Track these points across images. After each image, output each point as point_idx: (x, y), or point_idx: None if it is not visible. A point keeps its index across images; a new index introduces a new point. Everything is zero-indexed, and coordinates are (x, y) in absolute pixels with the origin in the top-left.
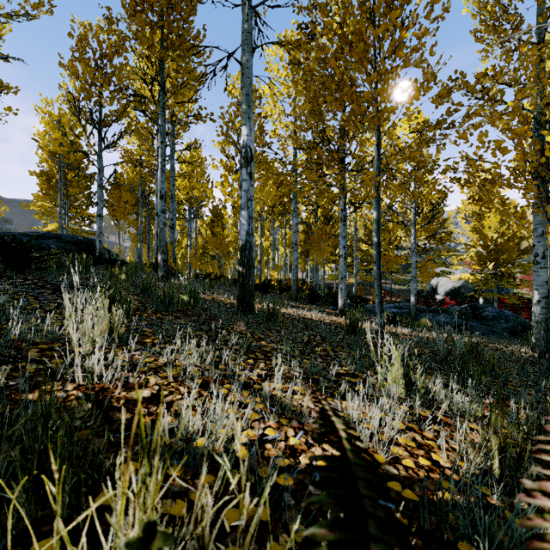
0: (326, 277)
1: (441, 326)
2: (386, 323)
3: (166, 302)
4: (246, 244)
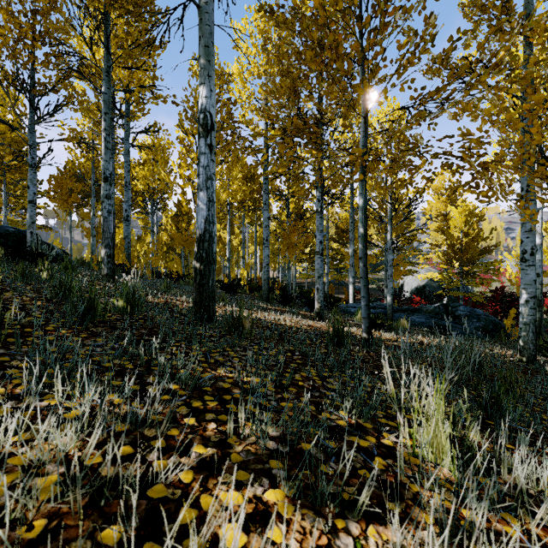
0: (297, 276)
1: (417, 327)
2: None
3: (81, 311)
4: (204, 234)
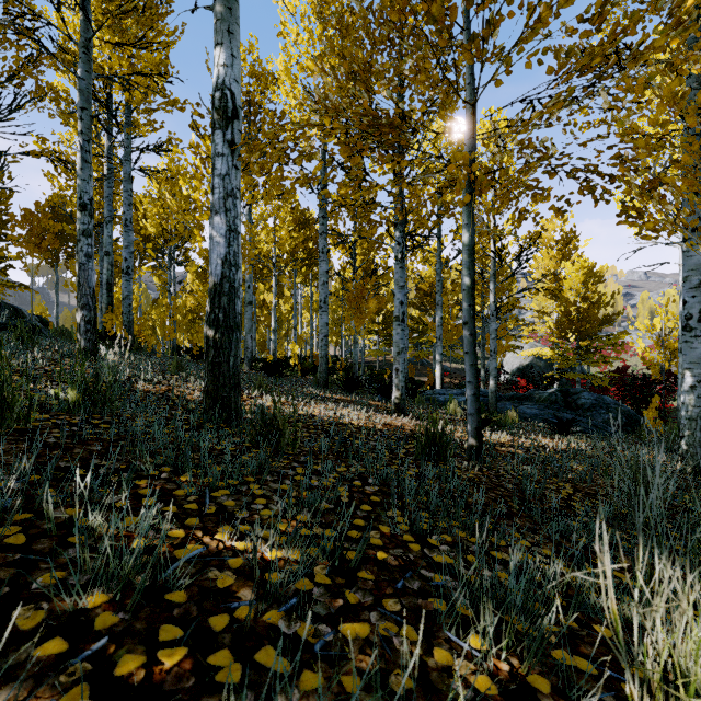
0: (366, 352)
1: (529, 421)
2: (461, 421)
3: None
4: (222, 283)
